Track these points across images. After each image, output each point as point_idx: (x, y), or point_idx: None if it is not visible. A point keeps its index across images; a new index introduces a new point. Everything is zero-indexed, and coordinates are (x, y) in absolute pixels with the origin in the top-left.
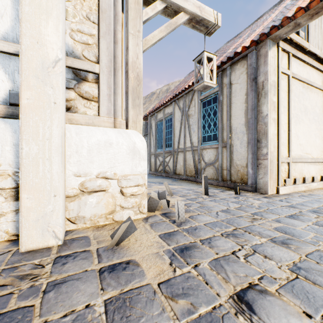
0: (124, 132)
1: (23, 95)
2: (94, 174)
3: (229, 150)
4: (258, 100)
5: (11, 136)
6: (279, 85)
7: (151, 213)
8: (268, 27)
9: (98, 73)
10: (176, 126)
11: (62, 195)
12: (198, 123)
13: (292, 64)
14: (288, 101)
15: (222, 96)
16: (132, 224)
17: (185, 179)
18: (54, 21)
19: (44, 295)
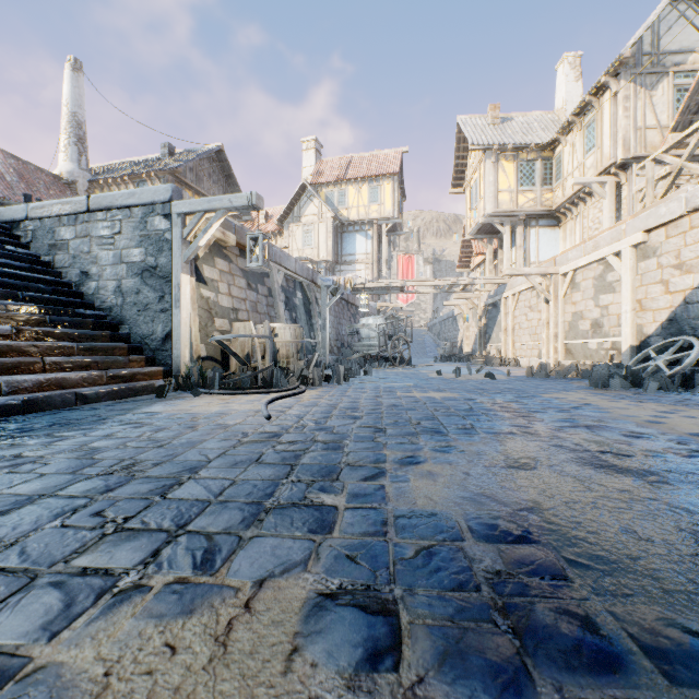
0: None
1: None
2: None
3: None
4: None
5: None
6: None
7: None
8: None
9: None
10: None
11: None
12: None
13: None
14: None
15: None
16: None
17: None
18: None
19: None
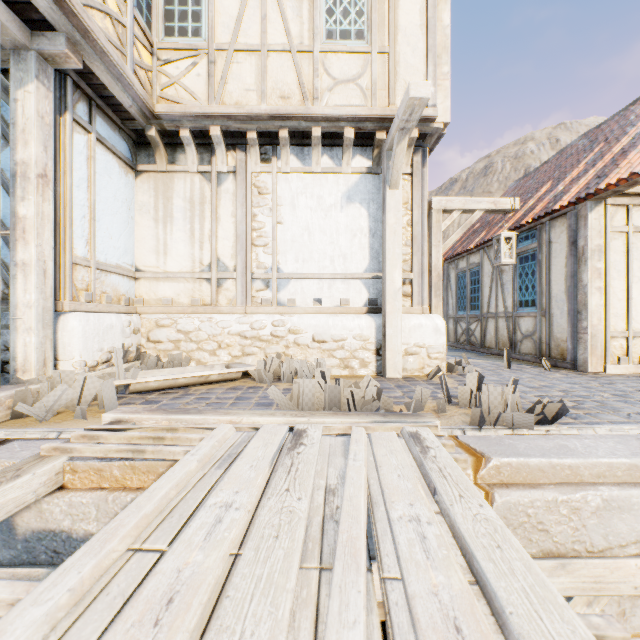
0: (429, 317)
1: (387, 307)
2: (412, 344)
3: (548, 320)
4: (578, 266)
5: (374, 323)
6: (607, 248)
7: (448, 373)
8: (587, 188)
9: (411, 279)
10: (485, 282)
11: (401, 353)
12: (513, 283)
13: (638, 215)
14: (627, 263)
15: (541, 255)
16: (439, 368)
17: (497, 354)
18: (398, 269)
19: (410, 384)
